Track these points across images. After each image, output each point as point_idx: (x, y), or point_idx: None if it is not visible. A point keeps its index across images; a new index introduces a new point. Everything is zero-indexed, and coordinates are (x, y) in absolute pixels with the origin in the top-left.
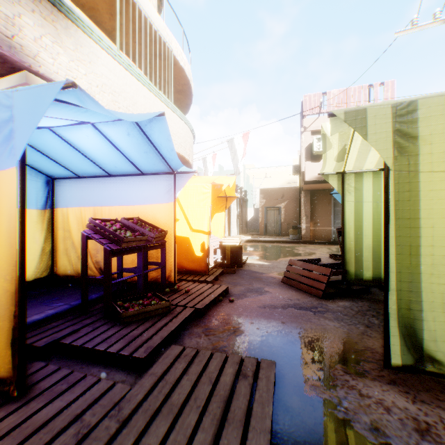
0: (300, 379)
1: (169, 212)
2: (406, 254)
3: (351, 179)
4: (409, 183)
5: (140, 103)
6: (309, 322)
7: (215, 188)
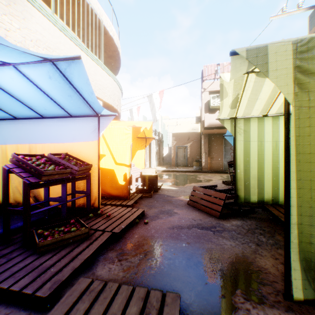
0: (203, 311)
1: (94, 148)
2: (307, 189)
3: (241, 123)
4: (309, 119)
5: None
6: (210, 242)
7: (135, 129)
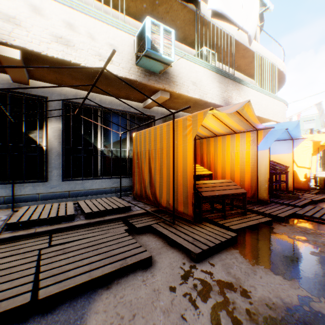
0: None
1: (288, 157)
2: None
3: None
4: None
5: (263, 104)
6: None
7: (314, 143)
